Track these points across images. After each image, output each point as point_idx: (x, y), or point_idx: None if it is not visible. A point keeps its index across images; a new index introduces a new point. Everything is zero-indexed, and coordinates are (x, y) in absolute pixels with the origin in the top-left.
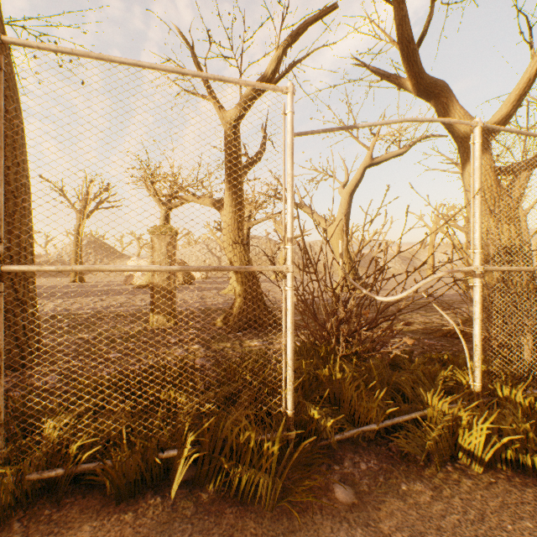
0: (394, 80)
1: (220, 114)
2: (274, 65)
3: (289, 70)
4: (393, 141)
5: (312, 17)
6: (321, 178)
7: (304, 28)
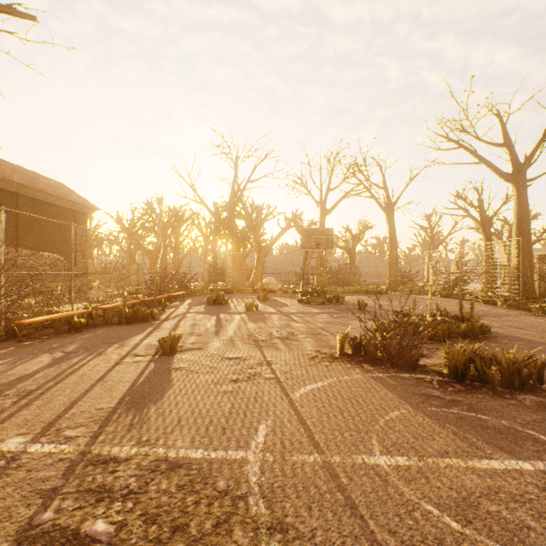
0: None
1: None
2: None
3: None
4: None
5: None
6: None
7: None
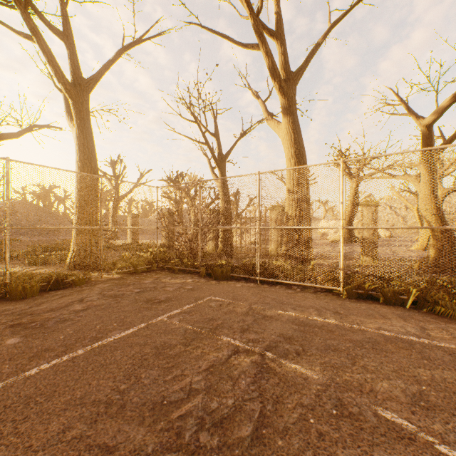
0: None
1: (417, 122)
2: None
3: None
4: None
5: None
6: None
7: None
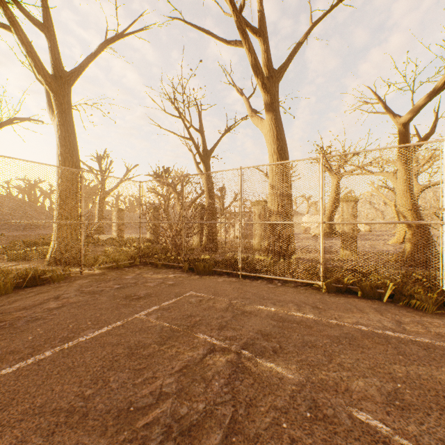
0: None
1: (394, 121)
2: (443, 81)
3: None
4: None
5: None
6: None
7: None
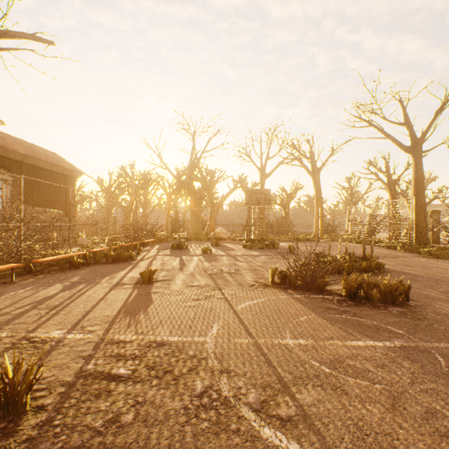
0: None
1: None
2: None
3: None
4: None
5: None
6: None
7: None
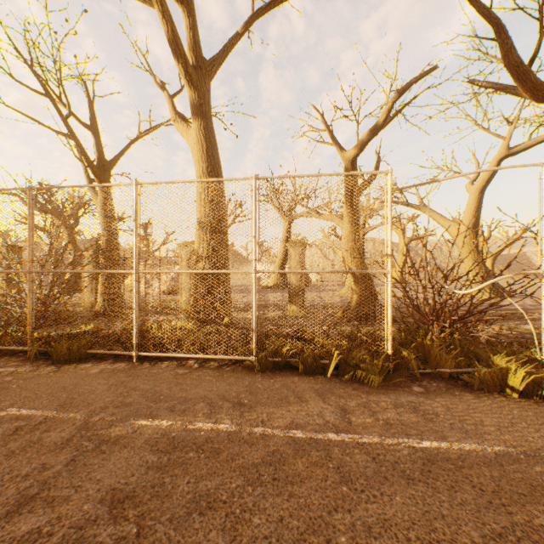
0: (511, 91)
1: (341, 155)
2: (385, 116)
3: (398, 112)
4: (540, 124)
5: (416, 77)
6: (444, 176)
7: (409, 86)
